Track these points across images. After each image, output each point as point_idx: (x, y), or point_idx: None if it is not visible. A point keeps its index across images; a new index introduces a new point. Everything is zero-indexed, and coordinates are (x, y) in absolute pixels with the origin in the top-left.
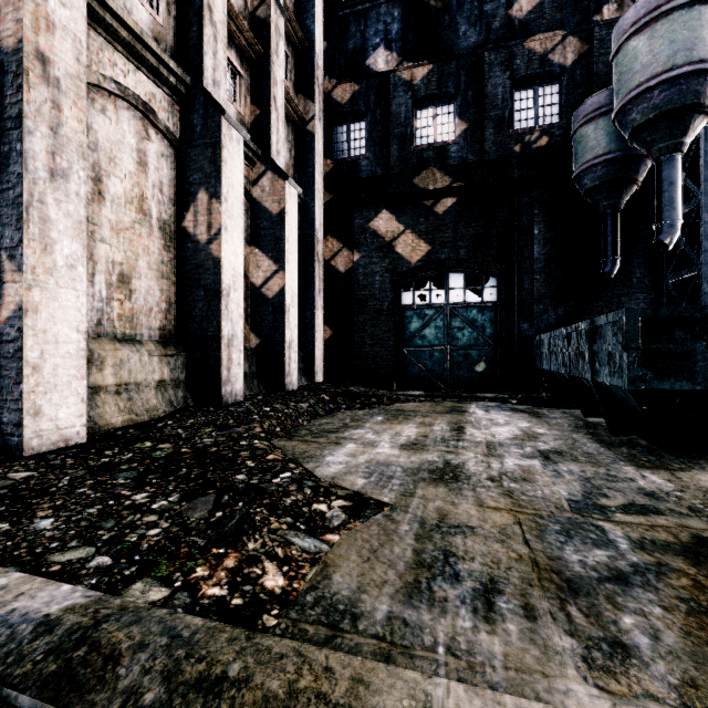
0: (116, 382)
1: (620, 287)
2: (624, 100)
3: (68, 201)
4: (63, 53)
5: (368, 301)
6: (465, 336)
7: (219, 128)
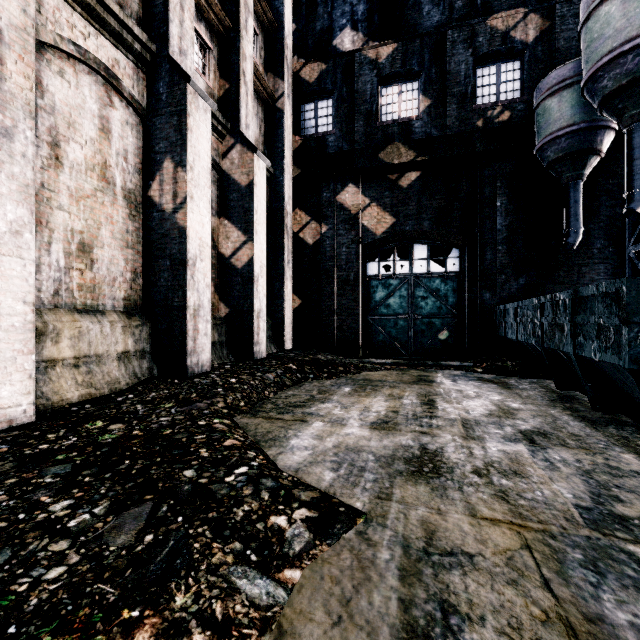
0: (74, 354)
1: (580, 257)
2: (595, 66)
3: (12, 163)
4: (6, 2)
5: (335, 271)
6: (428, 305)
7: (185, 96)
